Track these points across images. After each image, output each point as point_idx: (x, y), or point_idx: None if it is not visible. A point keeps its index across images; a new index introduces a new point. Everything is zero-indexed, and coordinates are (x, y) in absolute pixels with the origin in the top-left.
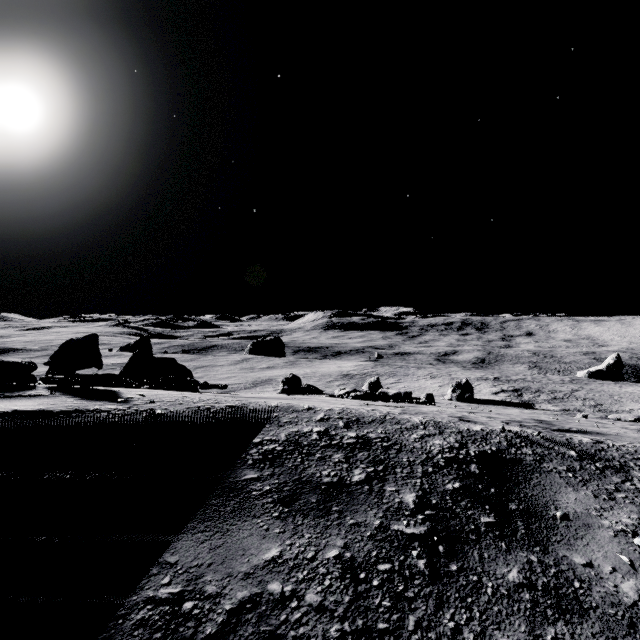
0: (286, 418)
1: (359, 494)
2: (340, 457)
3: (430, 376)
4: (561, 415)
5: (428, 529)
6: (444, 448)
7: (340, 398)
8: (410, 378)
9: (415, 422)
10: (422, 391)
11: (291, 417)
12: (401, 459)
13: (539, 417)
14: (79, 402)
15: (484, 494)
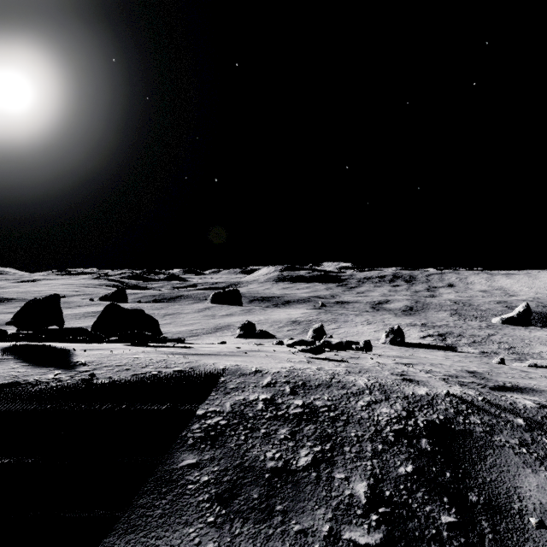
0: (233, 383)
1: (306, 485)
2: (286, 432)
3: (366, 322)
4: (480, 357)
5: (384, 537)
6: (392, 418)
7: (288, 347)
8: (349, 324)
9: (361, 386)
10: (360, 336)
11: (238, 382)
12: (349, 434)
13: (469, 367)
14: (23, 370)
15: (440, 480)
